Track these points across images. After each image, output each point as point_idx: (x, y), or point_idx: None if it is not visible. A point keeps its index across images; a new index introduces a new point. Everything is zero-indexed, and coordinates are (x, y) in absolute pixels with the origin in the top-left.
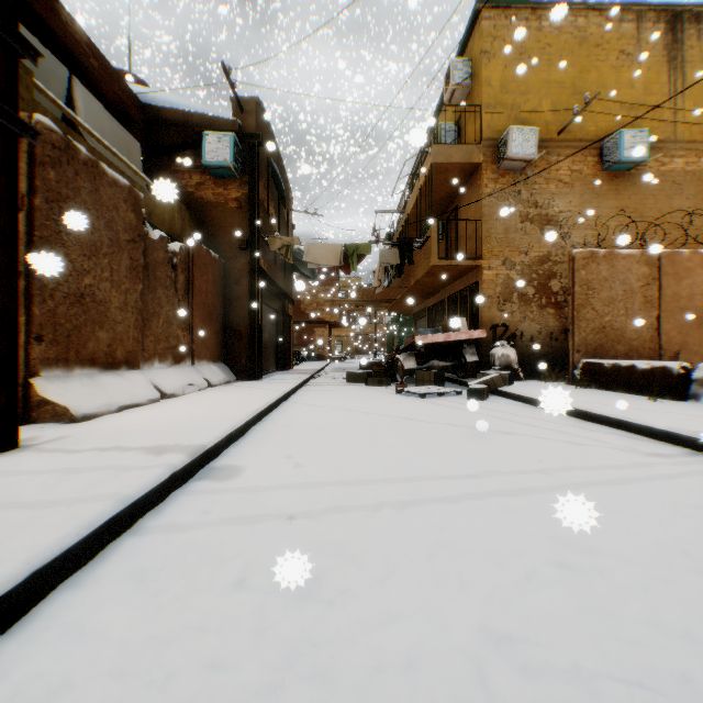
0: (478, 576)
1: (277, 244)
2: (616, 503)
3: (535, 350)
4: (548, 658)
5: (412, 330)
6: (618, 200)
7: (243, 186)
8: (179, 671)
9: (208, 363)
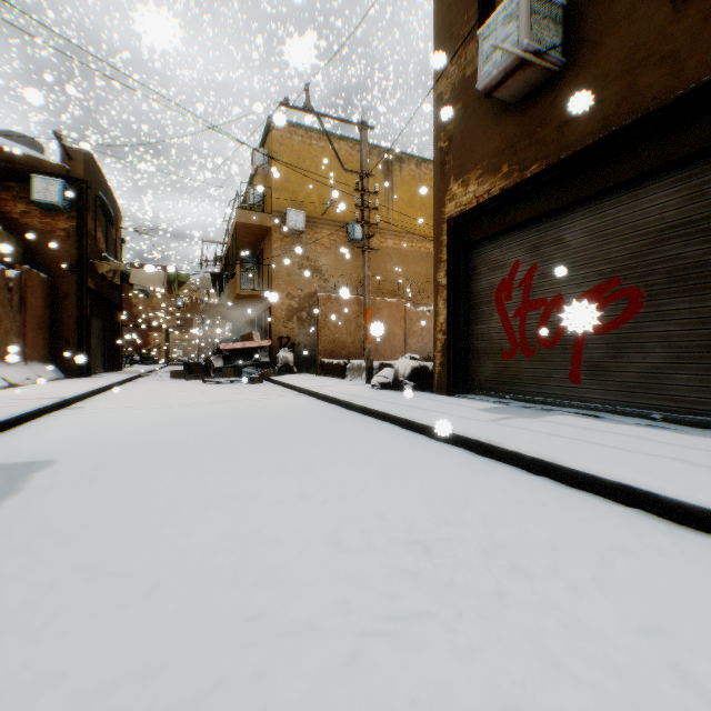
0: (169, 412)
1: (106, 268)
2: (238, 403)
3: (308, 354)
4: (173, 416)
5: None
6: (358, 261)
7: (73, 219)
8: (82, 422)
9: (39, 363)
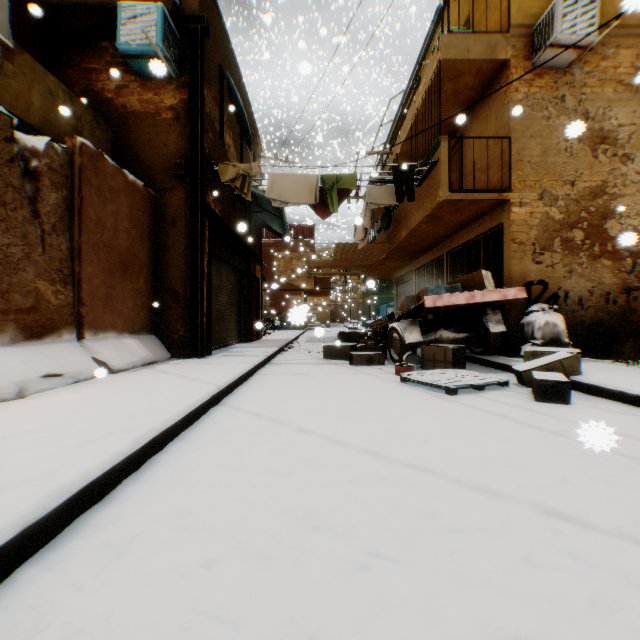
0: None
1: (229, 173)
2: None
3: (584, 317)
4: None
5: (389, 297)
6: None
7: (181, 90)
8: None
9: (119, 335)
